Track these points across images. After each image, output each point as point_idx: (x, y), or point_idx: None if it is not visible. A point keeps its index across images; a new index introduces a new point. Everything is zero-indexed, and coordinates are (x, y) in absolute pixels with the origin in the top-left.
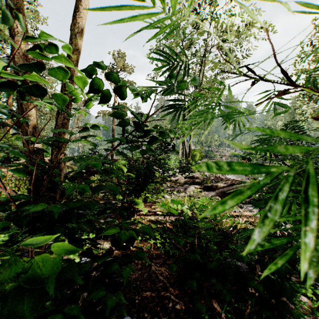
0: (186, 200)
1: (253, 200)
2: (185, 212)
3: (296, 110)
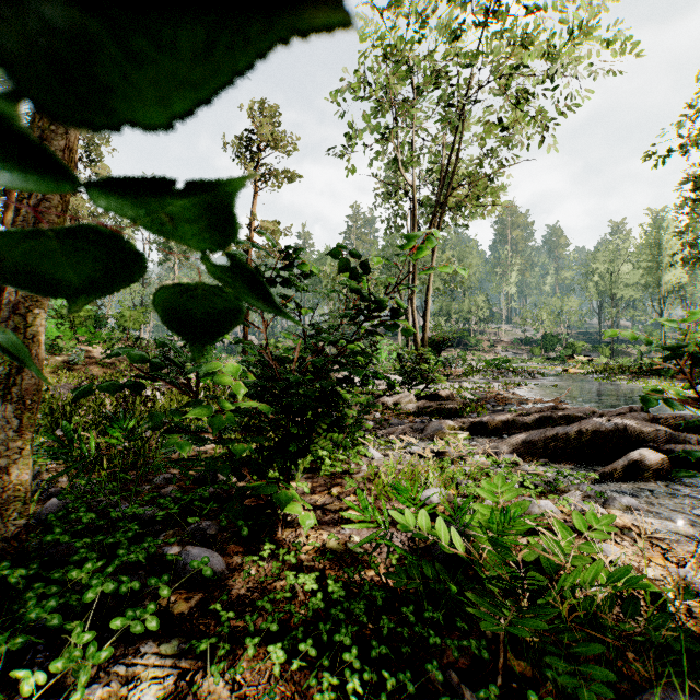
0: (434, 475)
1: (623, 469)
2: (444, 537)
3: (665, 238)
